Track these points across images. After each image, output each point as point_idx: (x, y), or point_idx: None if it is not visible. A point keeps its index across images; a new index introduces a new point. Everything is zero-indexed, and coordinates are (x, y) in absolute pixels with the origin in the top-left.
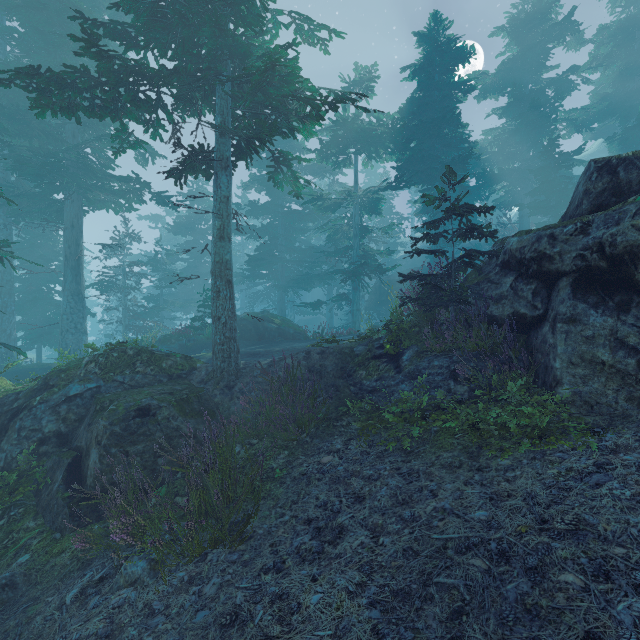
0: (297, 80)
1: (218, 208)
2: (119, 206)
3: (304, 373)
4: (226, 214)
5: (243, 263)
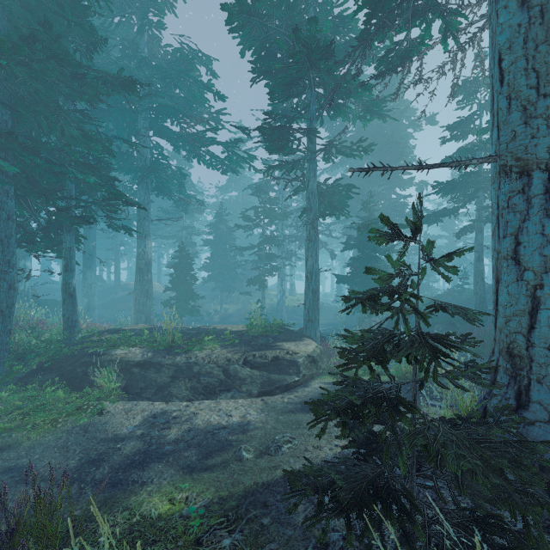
0: None
1: (477, 248)
2: None
3: None
4: (481, 250)
5: None
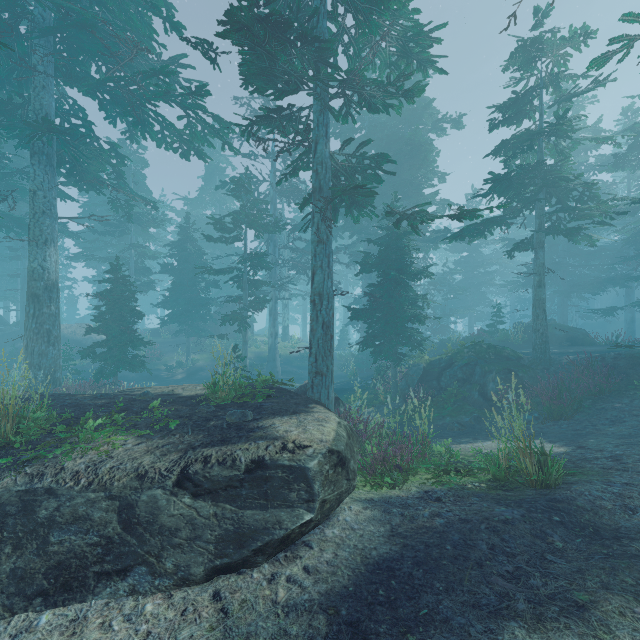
0: (594, 189)
1: (537, 270)
2: (429, 248)
3: (599, 365)
4: (542, 273)
5: (513, 268)
